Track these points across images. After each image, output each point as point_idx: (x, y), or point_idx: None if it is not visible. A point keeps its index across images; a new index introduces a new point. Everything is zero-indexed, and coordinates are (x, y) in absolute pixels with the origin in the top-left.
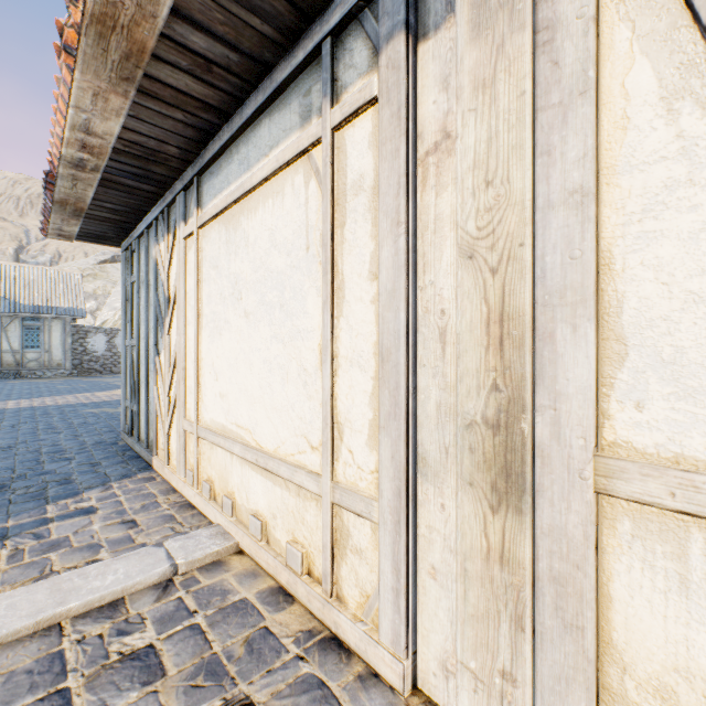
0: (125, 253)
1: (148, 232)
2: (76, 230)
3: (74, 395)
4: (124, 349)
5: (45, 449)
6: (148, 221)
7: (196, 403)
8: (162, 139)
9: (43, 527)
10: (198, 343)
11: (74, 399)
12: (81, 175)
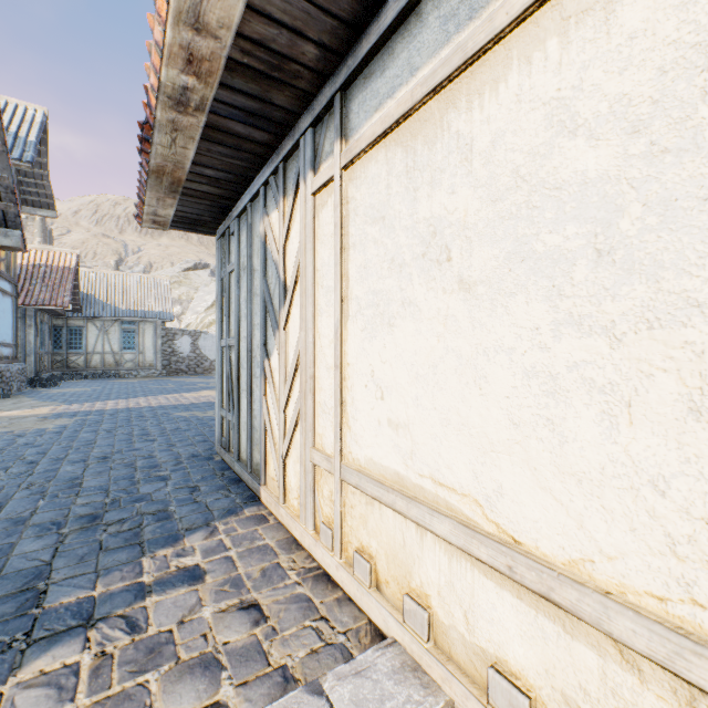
0: (220, 239)
1: (251, 205)
2: (171, 213)
3: (165, 396)
4: (219, 350)
5: (140, 462)
6: (253, 190)
7: (339, 429)
8: (299, 28)
9: (138, 605)
10: (340, 341)
11: (165, 401)
12: (181, 122)
